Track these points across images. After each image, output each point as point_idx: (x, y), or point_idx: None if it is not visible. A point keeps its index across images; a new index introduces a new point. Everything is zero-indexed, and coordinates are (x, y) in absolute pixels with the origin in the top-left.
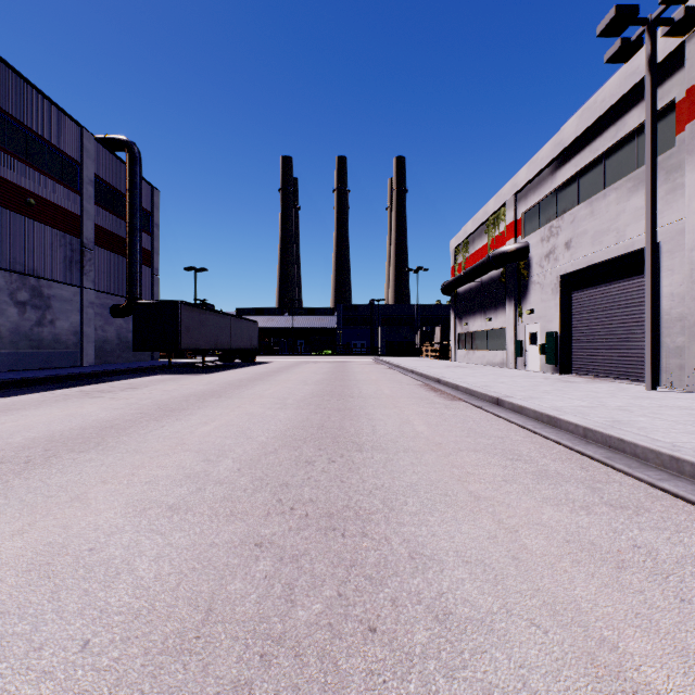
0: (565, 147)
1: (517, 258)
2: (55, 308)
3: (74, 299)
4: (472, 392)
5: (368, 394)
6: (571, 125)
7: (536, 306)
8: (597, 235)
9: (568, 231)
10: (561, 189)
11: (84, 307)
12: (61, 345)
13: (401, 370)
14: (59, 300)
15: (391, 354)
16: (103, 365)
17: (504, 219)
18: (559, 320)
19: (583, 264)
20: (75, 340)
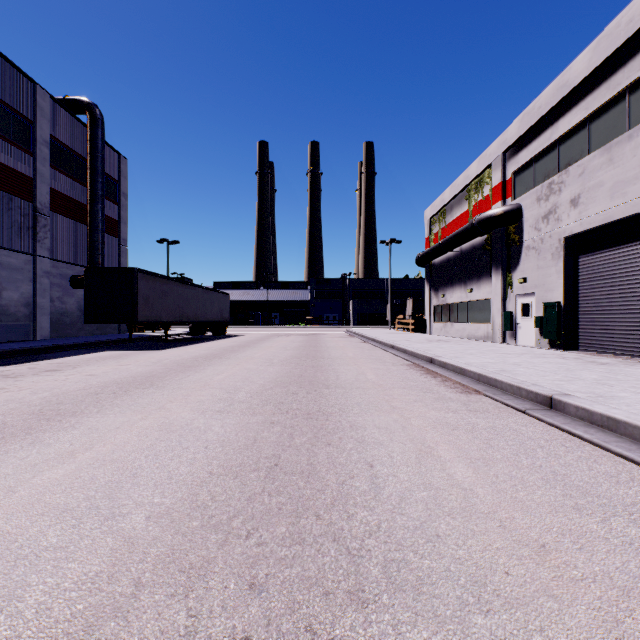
0: (572, 88)
1: (507, 222)
2: (2, 277)
3: (25, 267)
4: (492, 381)
5: (348, 382)
6: (582, 60)
7: (531, 274)
8: (619, 185)
9: (575, 186)
10: (565, 139)
11: (37, 277)
12: (9, 318)
13: (379, 345)
14: (6, 268)
15: (362, 326)
16: (59, 339)
17: (489, 182)
18: (563, 289)
19: (597, 222)
20: (26, 312)
